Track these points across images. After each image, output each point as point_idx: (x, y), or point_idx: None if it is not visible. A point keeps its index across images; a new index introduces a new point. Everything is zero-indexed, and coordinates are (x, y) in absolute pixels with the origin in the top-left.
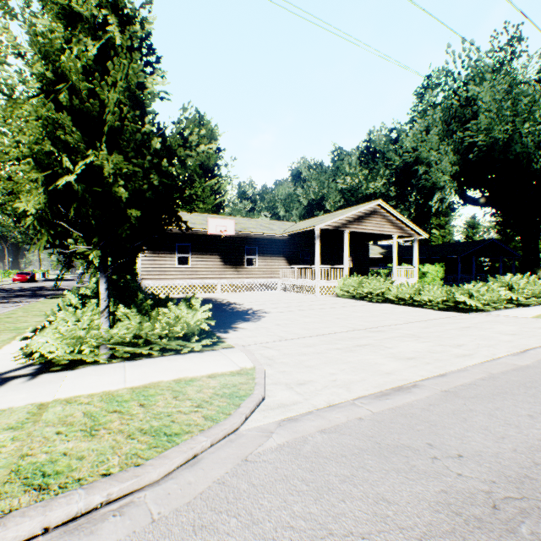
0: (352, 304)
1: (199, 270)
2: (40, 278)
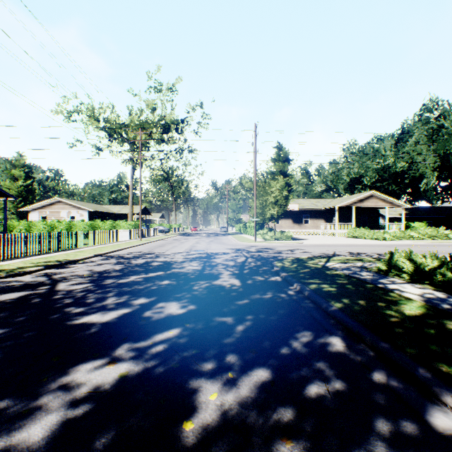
0: (347, 239)
1: (283, 225)
2: None
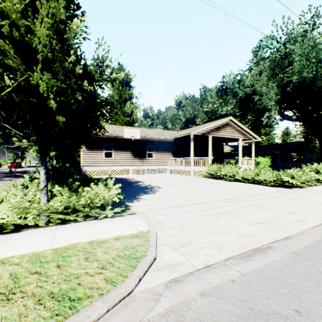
0: (214, 182)
1: (118, 161)
2: (25, 165)
